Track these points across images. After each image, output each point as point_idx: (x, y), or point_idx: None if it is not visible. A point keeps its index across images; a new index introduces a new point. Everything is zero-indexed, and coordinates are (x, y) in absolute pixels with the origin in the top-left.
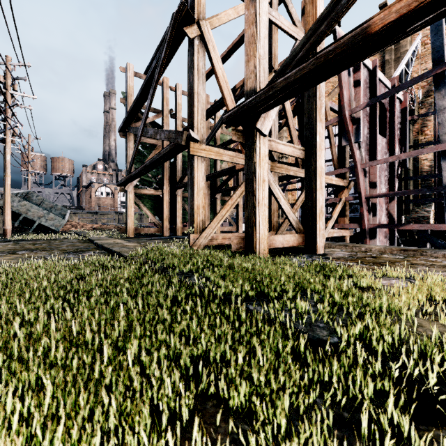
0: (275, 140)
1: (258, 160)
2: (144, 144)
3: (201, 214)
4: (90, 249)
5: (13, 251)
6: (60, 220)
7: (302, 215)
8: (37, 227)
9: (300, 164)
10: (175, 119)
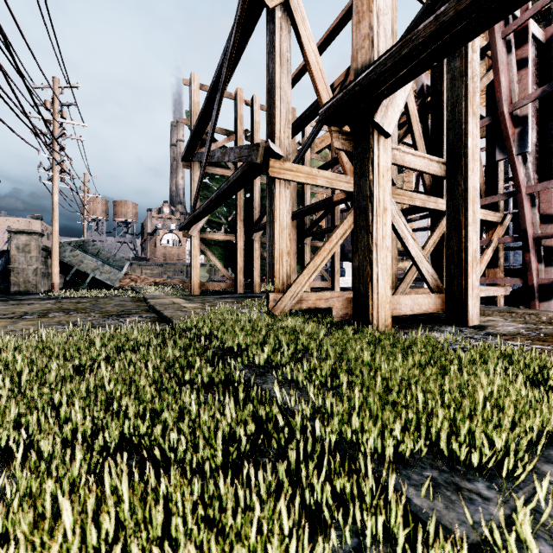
0: (400, 148)
1: (375, 176)
2: (213, 176)
3: (285, 263)
4: (139, 311)
5: (45, 313)
6: (117, 273)
7: (433, 265)
8: (92, 281)
9: (429, 191)
10: (251, 142)
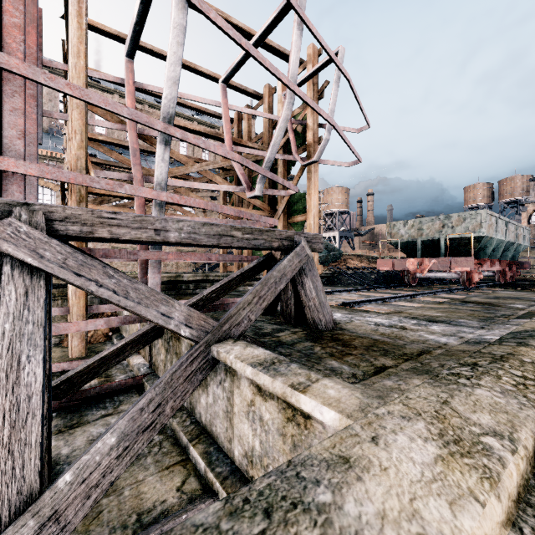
0: None
1: None
2: None
3: None
4: None
5: None
6: None
7: None
8: None
9: None
10: None
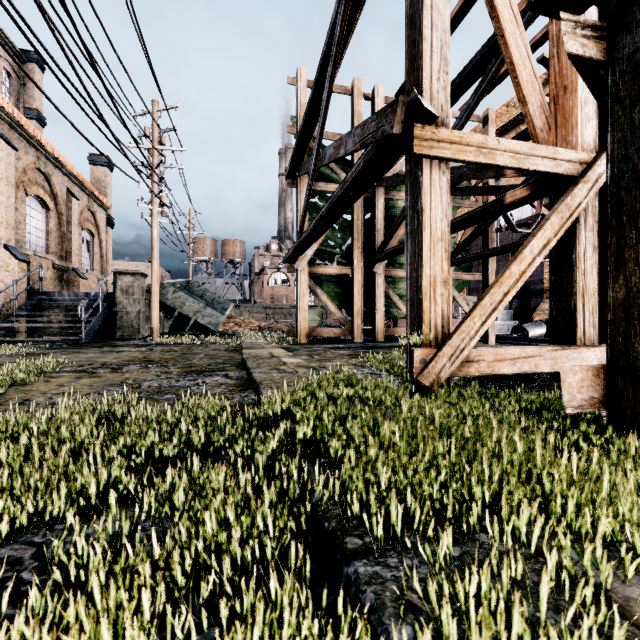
0: None
1: None
2: (323, 194)
3: (440, 299)
4: (228, 366)
5: (122, 366)
6: (219, 316)
7: None
8: (194, 326)
9: None
10: None
